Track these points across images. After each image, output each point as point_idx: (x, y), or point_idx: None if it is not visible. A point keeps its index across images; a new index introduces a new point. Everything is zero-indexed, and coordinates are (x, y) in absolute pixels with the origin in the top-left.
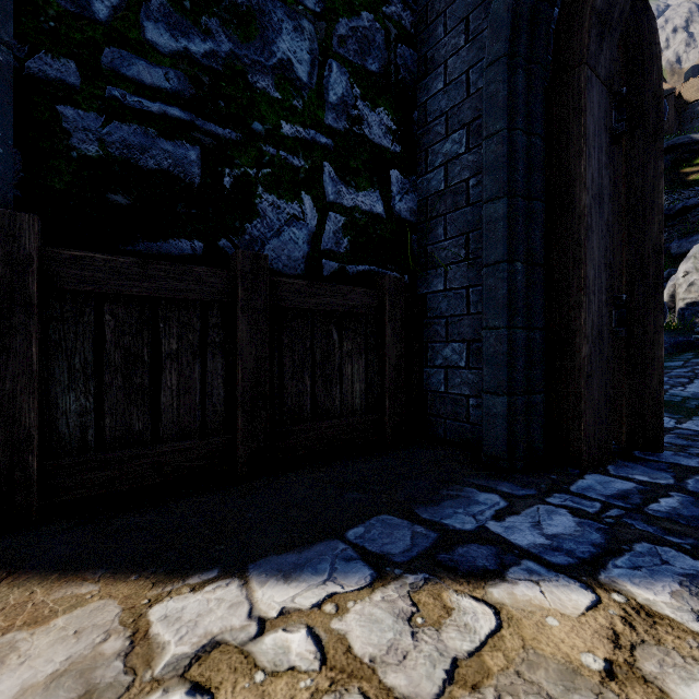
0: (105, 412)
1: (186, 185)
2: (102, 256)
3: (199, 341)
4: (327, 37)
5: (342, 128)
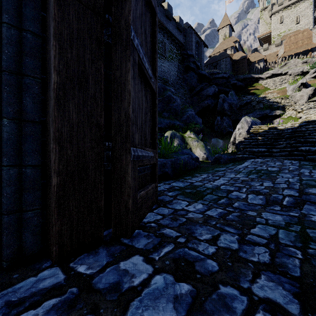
0: None
1: None
2: None
3: None
4: None
5: None
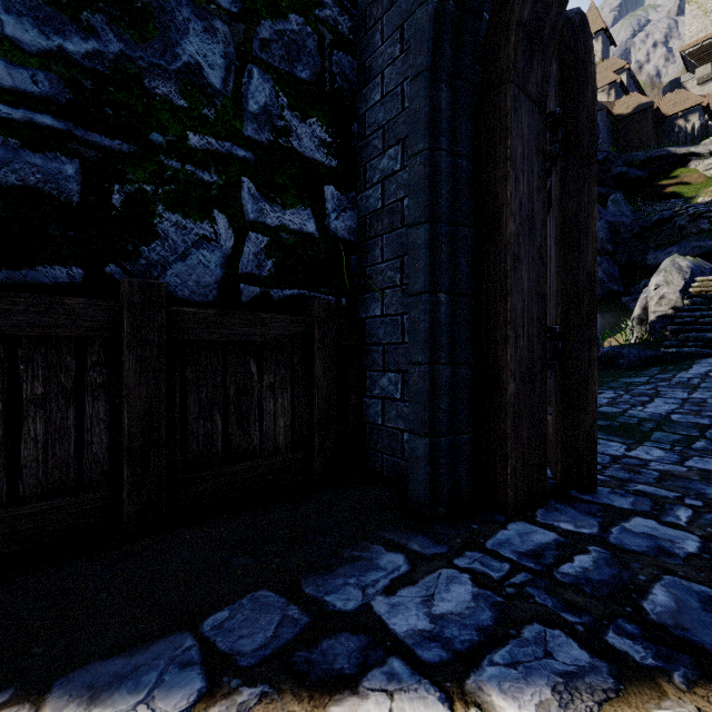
0: None
1: (60, 203)
2: None
3: (74, 382)
4: (246, 40)
5: (265, 140)
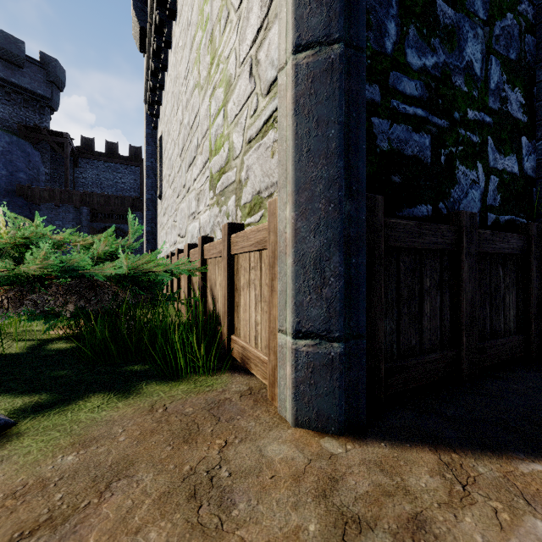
0: (399, 332)
1: (424, 164)
2: (402, 221)
3: (438, 279)
4: (489, 38)
5: (496, 108)
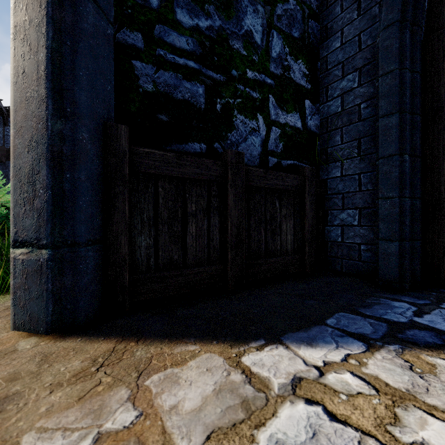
0: (159, 247)
1: (197, 109)
2: (158, 152)
3: (206, 205)
4: (271, 16)
5: (279, 73)
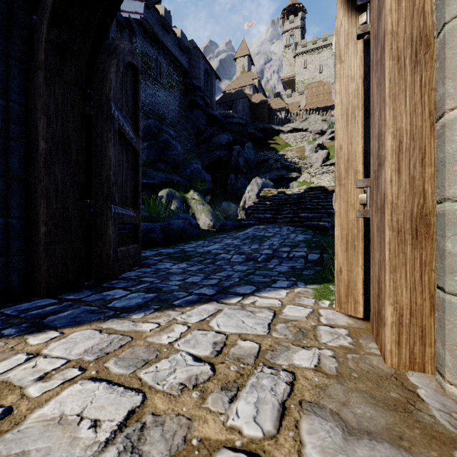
0: None
1: None
2: None
3: None
4: None
5: None
